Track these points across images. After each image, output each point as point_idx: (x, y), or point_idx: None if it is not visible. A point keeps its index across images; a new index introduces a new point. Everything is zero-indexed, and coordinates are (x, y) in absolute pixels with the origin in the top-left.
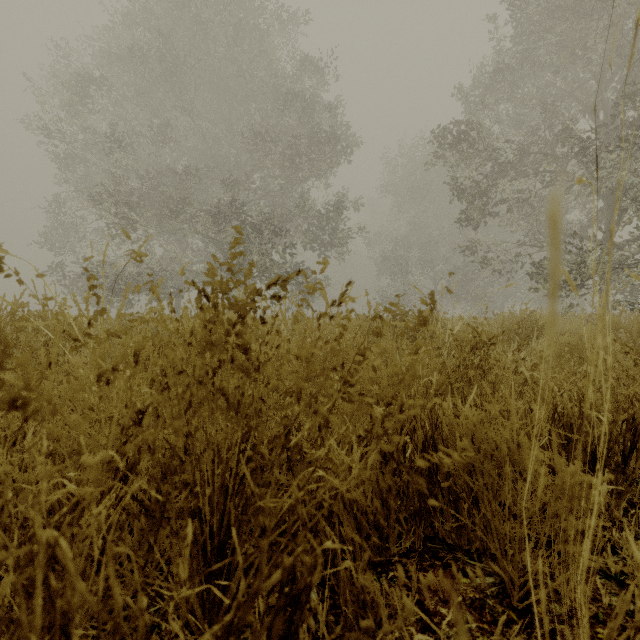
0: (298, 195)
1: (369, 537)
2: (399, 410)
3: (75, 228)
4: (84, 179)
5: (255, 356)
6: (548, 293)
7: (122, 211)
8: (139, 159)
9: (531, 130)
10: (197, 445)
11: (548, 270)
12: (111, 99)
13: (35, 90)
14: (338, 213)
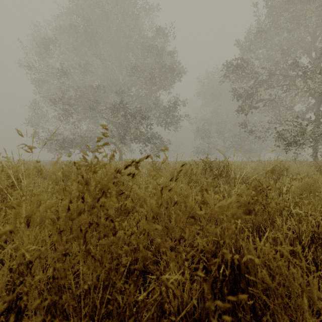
0: (154, 98)
1: (195, 321)
2: (220, 261)
3: (43, 116)
4: (47, 91)
5: (113, 224)
6: (285, 148)
7: (65, 107)
8: (74, 81)
9: (275, 63)
10: (73, 284)
11: (285, 136)
12: (61, 51)
13: (23, 47)
14: (174, 107)
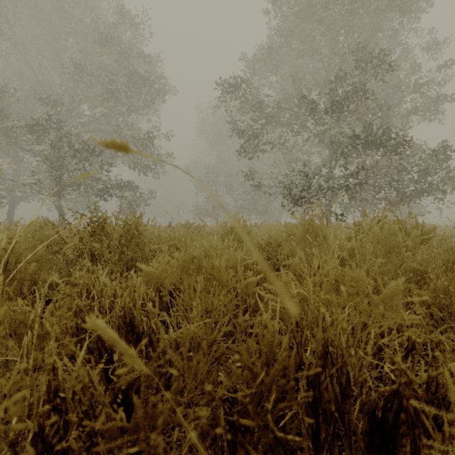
0: (123, 126)
1: None
2: None
3: None
4: None
5: None
6: (291, 208)
7: None
8: None
9: (288, 97)
10: None
11: (294, 193)
12: None
13: None
14: (153, 142)
